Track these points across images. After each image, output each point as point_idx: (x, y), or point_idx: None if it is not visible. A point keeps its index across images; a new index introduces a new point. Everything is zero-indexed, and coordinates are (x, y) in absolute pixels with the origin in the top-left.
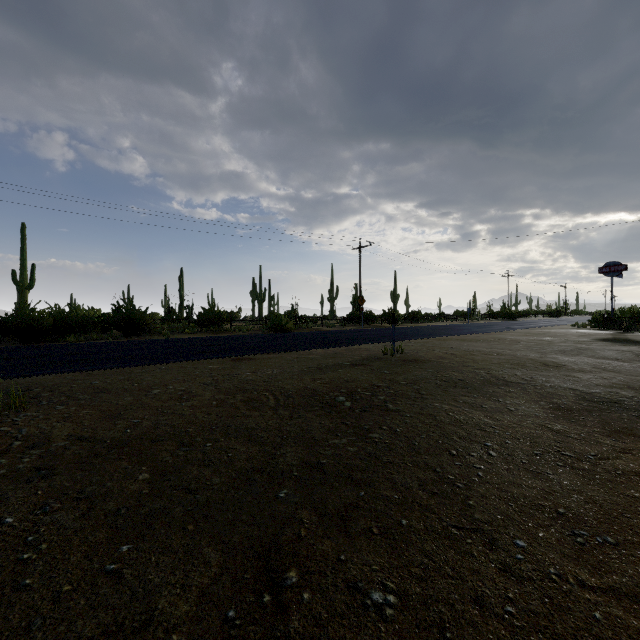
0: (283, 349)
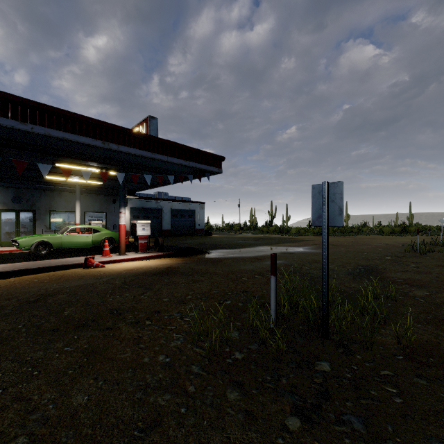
0: None
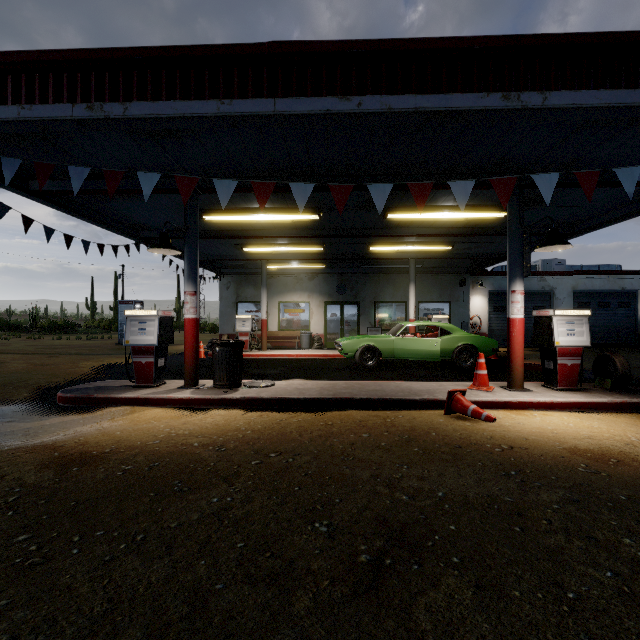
0: None
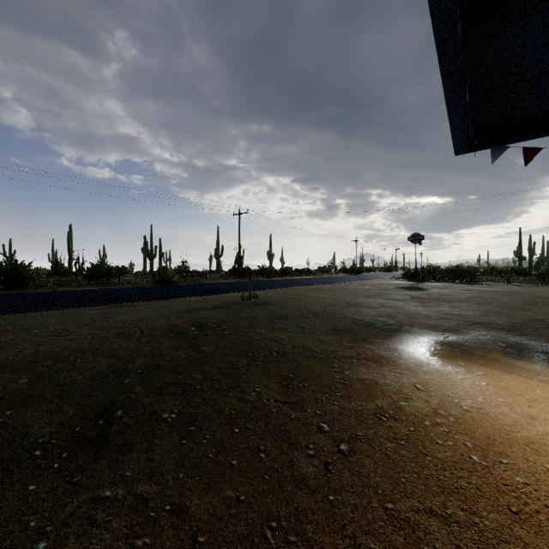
0: (161, 297)
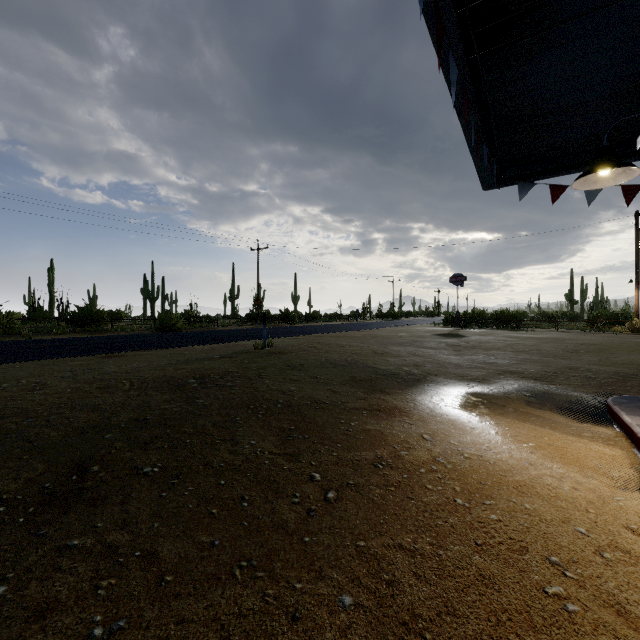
0: (160, 346)
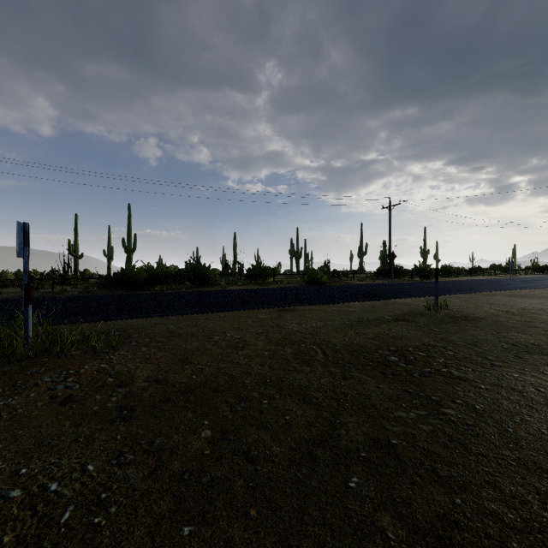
0: (322, 301)
